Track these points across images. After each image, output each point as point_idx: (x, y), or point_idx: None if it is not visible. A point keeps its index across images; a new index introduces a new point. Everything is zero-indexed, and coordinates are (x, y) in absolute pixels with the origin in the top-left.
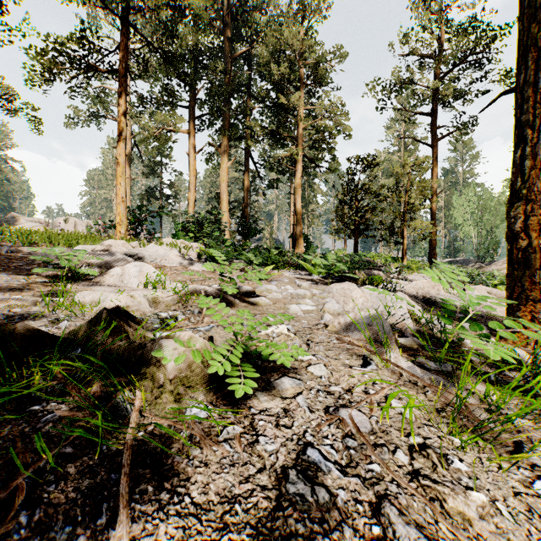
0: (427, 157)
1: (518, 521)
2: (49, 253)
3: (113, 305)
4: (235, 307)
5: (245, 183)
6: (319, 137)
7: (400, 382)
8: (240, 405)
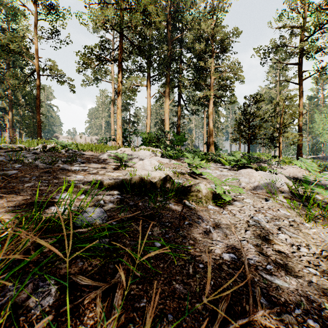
0: (295, 94)
1: (326, 237)
2: (117, 155)
3: (156, 176)
4: (198, 179)
5: (178, 113)
6: (223, 83)
7: (283, 207)
8: (223, 207)
